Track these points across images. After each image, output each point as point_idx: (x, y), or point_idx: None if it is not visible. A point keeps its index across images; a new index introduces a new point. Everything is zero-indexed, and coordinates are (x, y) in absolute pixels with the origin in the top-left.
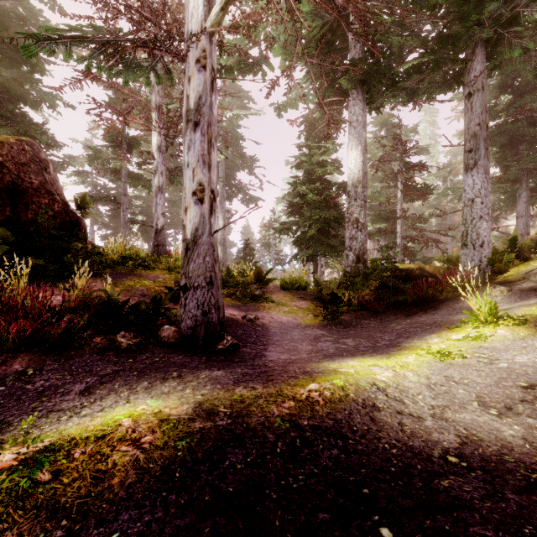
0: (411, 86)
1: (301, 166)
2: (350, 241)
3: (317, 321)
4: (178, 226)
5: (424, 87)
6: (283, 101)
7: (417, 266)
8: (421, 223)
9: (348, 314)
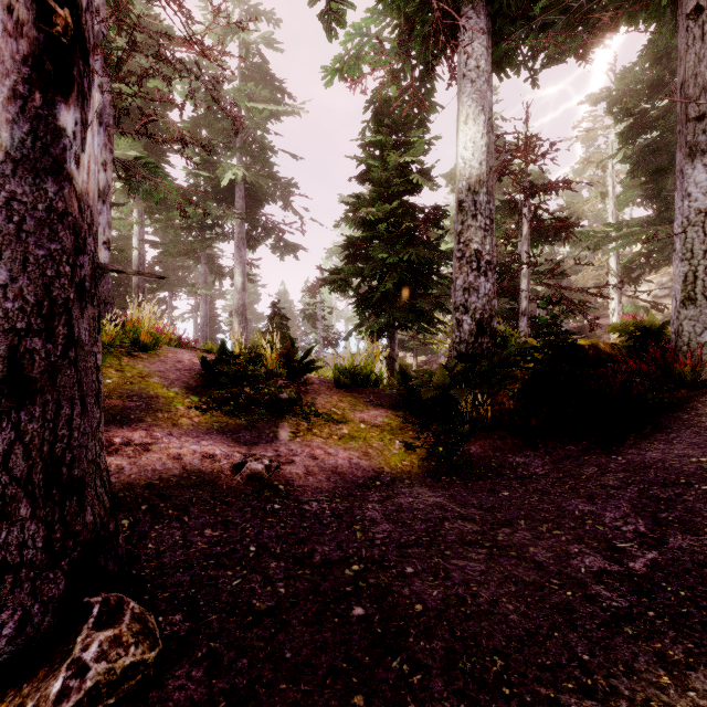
0: (578, 5)
1: (367, 177)
2: (464, 294)
3: (415, 461)
4: (174, 286)
5: (601, 9)
6: (336, 56)
7: (588, 342)
8: (561, 275)
9: (474, 439)
